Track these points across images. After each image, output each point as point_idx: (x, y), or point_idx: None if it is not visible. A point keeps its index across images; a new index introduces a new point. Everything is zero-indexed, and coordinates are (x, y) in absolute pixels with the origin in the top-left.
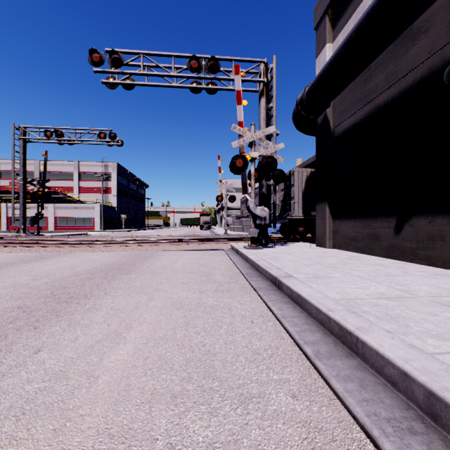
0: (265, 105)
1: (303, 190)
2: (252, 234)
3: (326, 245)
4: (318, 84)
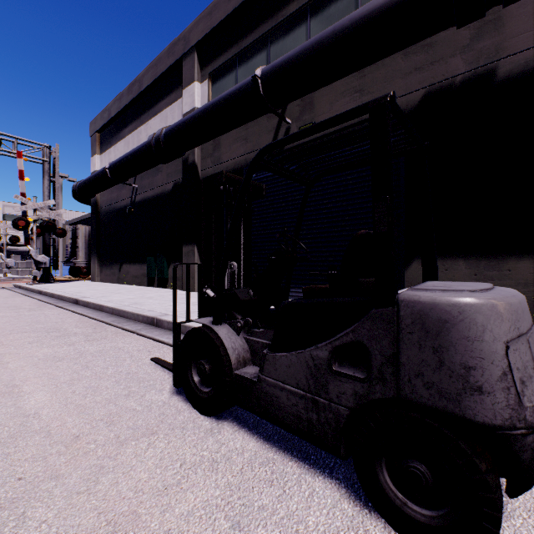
0: (49, 178)
1: (87, 242)
2: (35, 274)
3: (96, 280)
4: (83, 187)
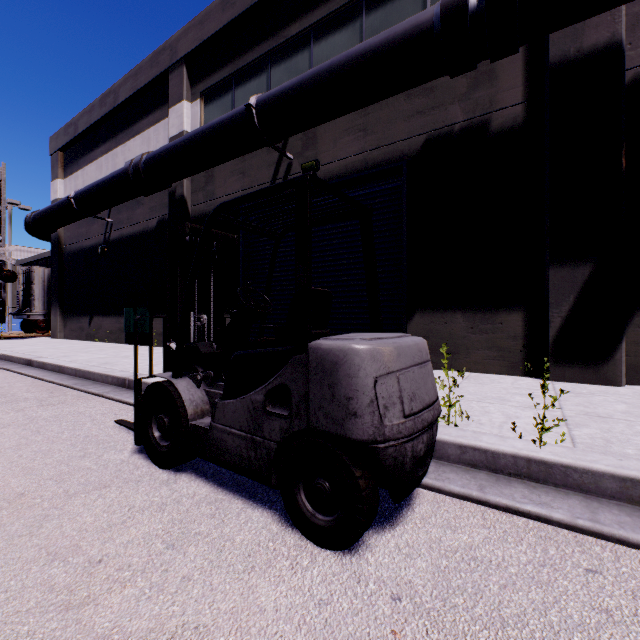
0: None
1: (46, 288)
2: None
3: (58, 336)
4: (40, 219)
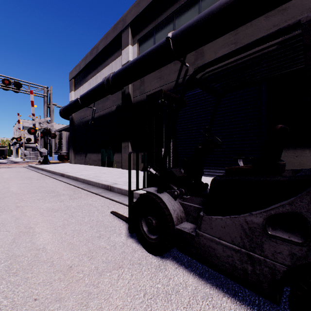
0: (47, 105)
1: (67, 141)
2: (39, 159)
3: (72, 162)
4: (65, 110)
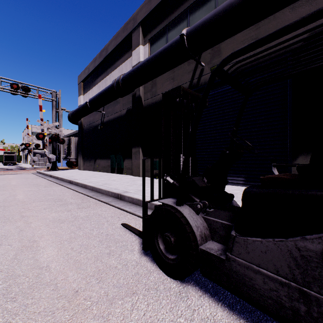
0: (55, 110)
1: (76, 147)
2: (48, 165)
3: (81, 169)
4: (74, 114)
